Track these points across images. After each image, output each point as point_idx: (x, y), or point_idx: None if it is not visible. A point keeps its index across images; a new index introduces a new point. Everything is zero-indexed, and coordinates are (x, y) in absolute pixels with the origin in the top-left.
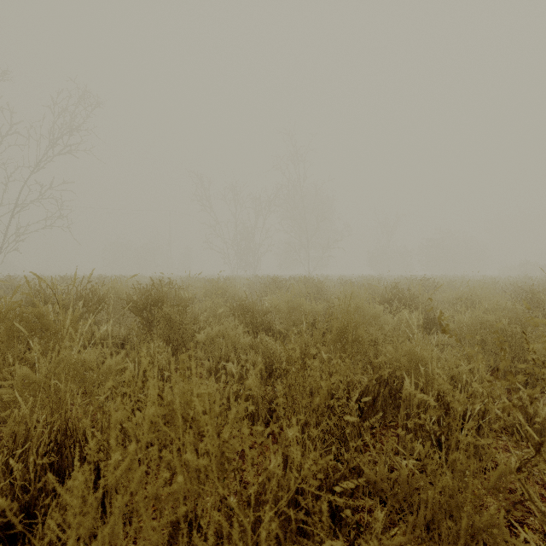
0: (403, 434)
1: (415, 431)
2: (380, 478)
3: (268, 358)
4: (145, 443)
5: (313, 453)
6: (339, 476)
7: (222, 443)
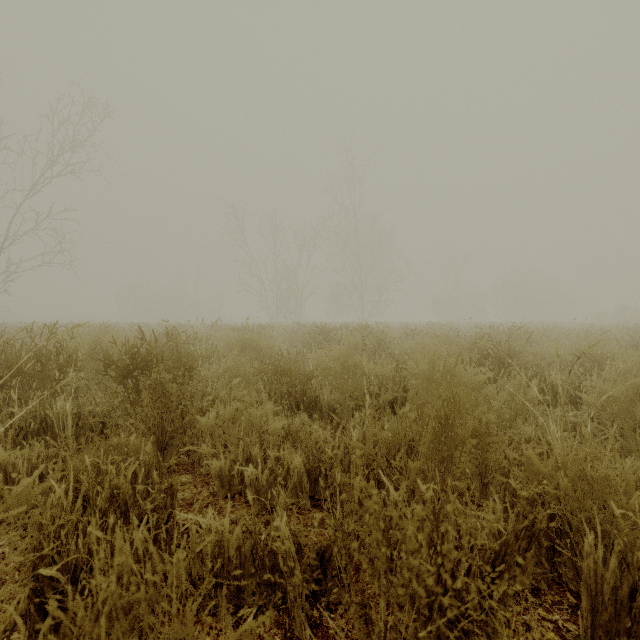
0: None
1: None
2: None
3: (312, 455)
4: None
5: None
6: None
7: None
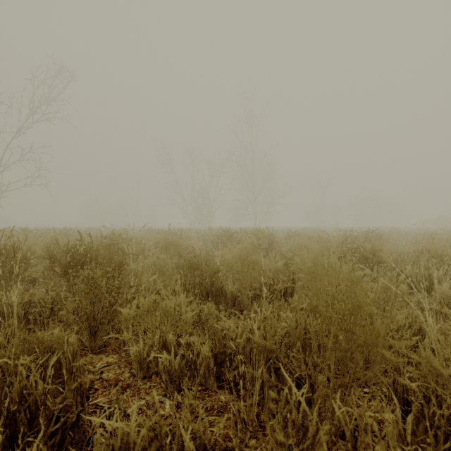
0: None
1: None
2: None
3: (218, 341)
4: None
5: None
6: None
7: None
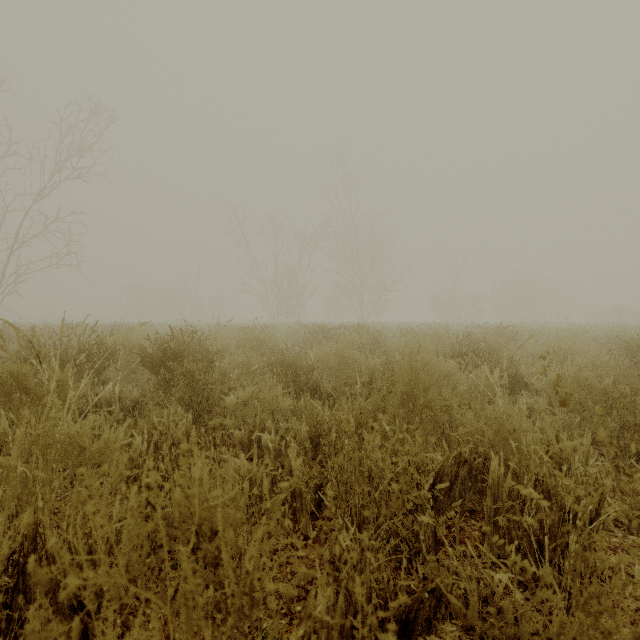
0: (490, 531)
1: (508, 530)
2: (473, 611)
3: (314, 427)
4: (119, 588)
5: (391, 638)
6: (412, 601)
7: (244, 574)
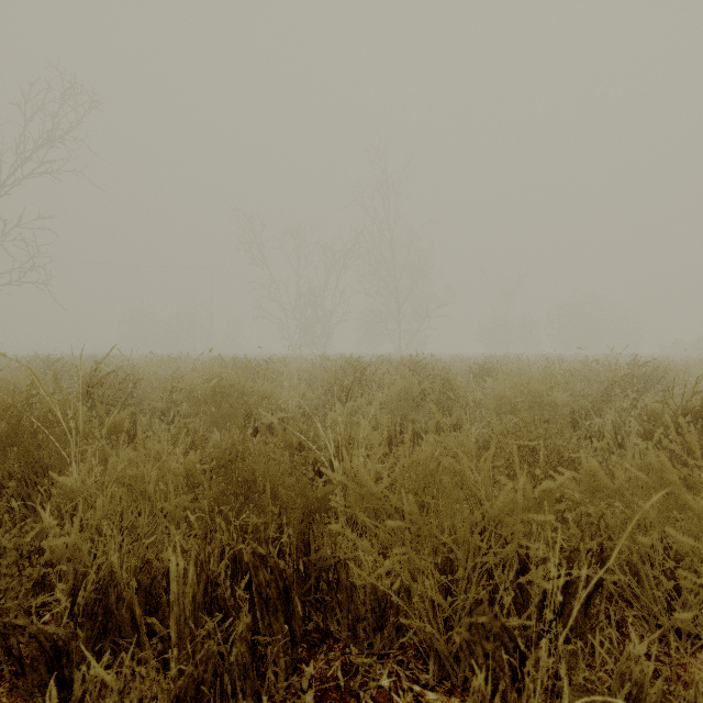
0: None
1: None
2: None
3: None
4: None
5: None
6: None
7: None
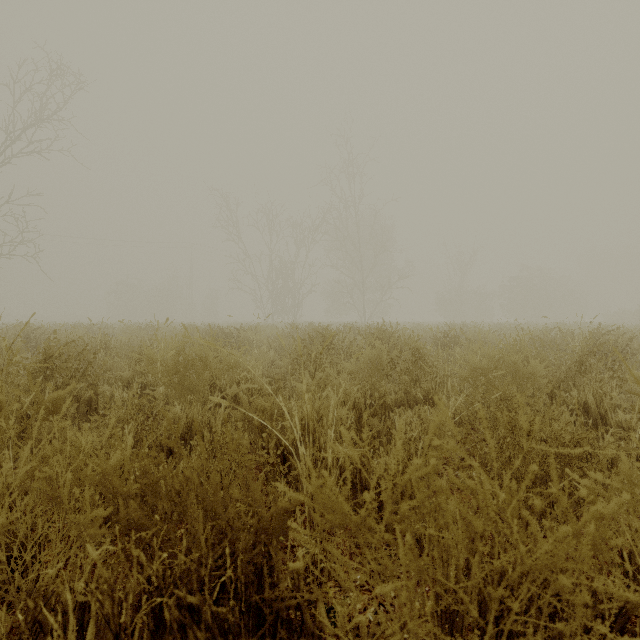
0: None
1: None
2: None
3: None
4: None
5: None
6: None
7: None
